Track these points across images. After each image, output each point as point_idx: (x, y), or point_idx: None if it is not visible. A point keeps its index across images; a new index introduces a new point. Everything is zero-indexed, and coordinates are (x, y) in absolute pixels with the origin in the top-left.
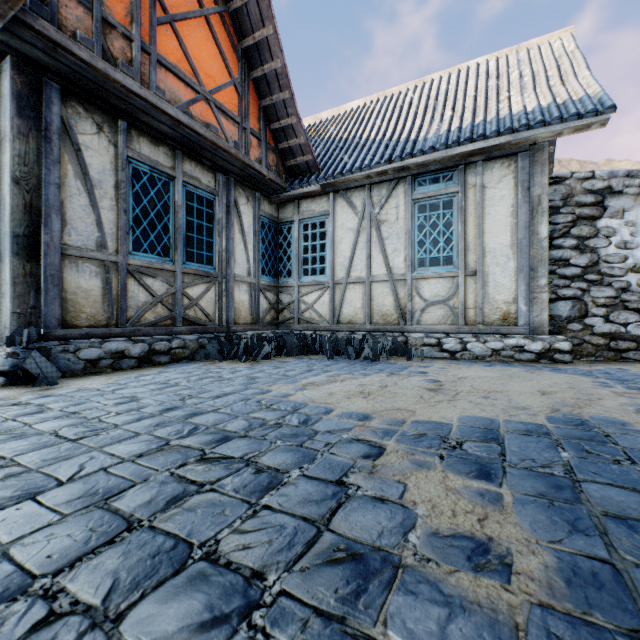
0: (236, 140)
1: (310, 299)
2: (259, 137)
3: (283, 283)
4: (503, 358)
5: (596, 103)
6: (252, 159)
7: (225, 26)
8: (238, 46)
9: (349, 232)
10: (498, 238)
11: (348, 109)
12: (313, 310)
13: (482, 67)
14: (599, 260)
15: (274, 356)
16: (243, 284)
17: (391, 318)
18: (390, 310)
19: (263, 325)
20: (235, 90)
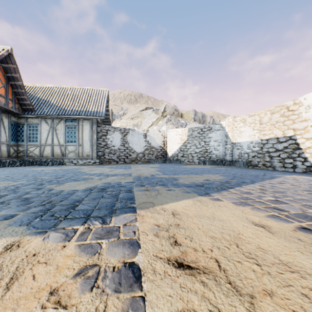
0: (4, 102)
1: (32, 149)
2: (12, 100)
3: (20, 144)
4: (86, 164)
5: (103, 114)
6: (10, 107)
7: (1, 70)
8: (5, 74)
9: (46, 130)
10: (86, 137)
11: (47, 86)
12: (33, 153)
13: (88, 90)
14: (107, 144)
15: (19, 166)
16: (4, 144)
17: (60, 155)
18: (59, 153)
19: (12, 157)
20: (4, 88)
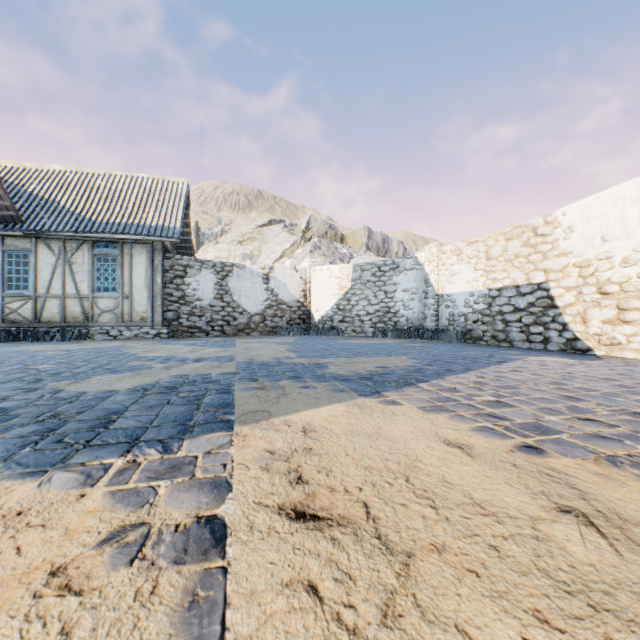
0: None
1: (15, 306)
2: None
3: None
4: (140, 338)
5: (176, 233)
6: None
7: None
8: None
9: (49, 265)
10: (140, 281)
11: (52, 169)
12: (18, 313)
13: (145, 182)
14: (185, 295)
15: None
16: None
17: (80, 319)
18: (79, 314)
19: None
20: None
